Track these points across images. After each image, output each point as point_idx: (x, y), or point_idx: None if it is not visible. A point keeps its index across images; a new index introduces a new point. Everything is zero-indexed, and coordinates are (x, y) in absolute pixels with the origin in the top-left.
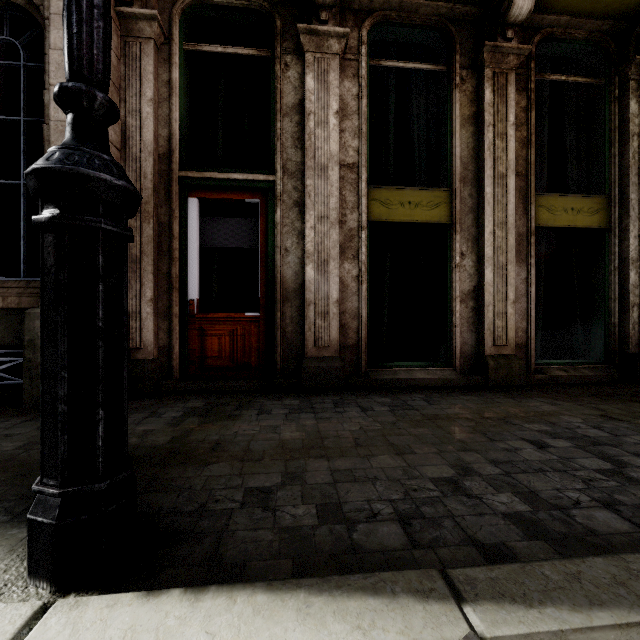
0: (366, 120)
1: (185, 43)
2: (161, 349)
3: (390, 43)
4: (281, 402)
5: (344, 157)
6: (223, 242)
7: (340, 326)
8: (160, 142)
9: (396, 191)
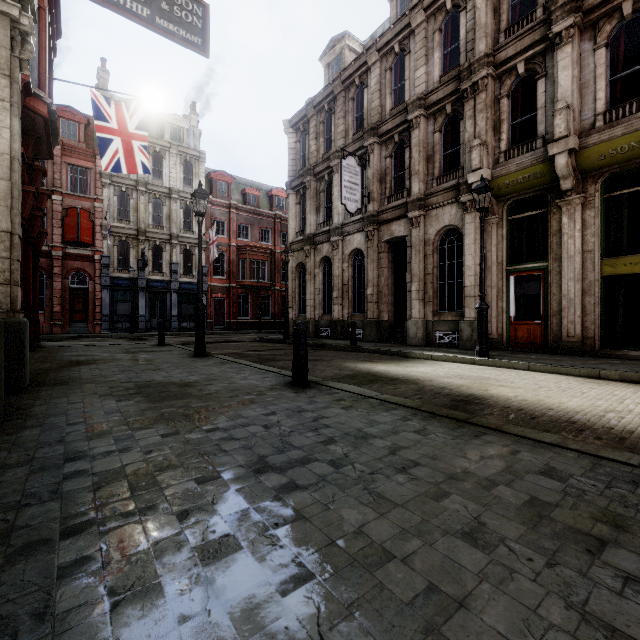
0: (599, 227)
1: (508, 218)
2: (498, 335)
3: (623, 176)
4: (541, 354)
5: (586, 247)
6: (524, 292)
7: (583, 327)
8: (498, 258)
9: (620, 259)
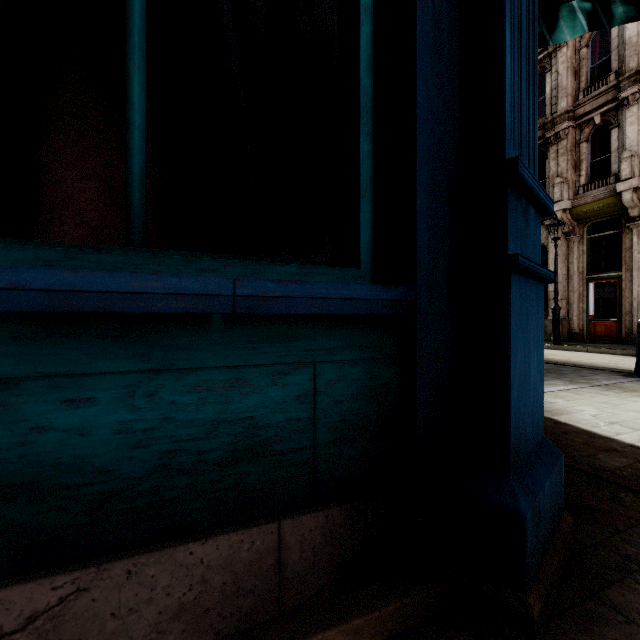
0: None
1: (588, 236)
2: (580, 330)
3: None
4: (611, 344)
5: None
6: (602, 296)
7: None
8: (579, 268)
9: None
